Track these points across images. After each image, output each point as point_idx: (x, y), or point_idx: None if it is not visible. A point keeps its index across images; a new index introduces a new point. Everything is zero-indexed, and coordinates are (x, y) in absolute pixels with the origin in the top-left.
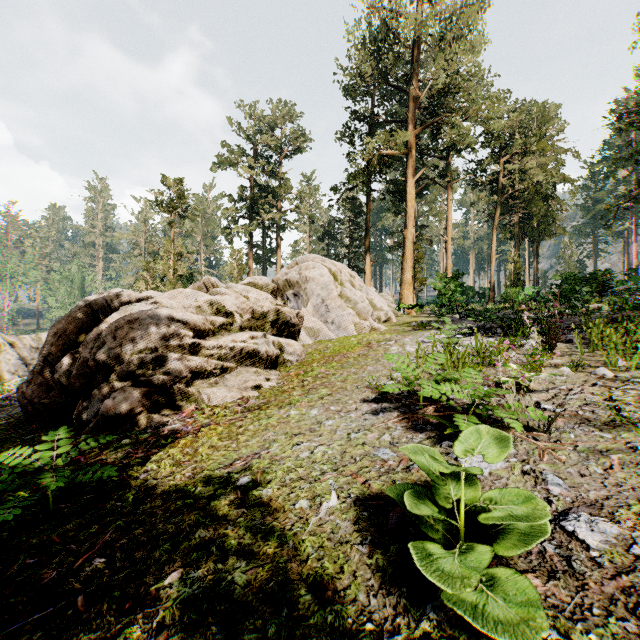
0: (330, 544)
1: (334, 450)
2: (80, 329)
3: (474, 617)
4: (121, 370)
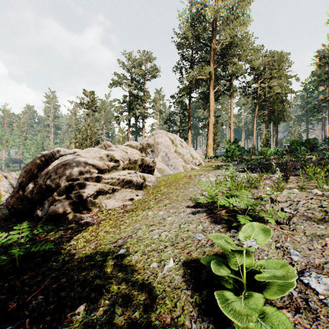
0: (169, 289)
1: (172, 234)
2: (38, 169)
3: None
4: (59, 190)
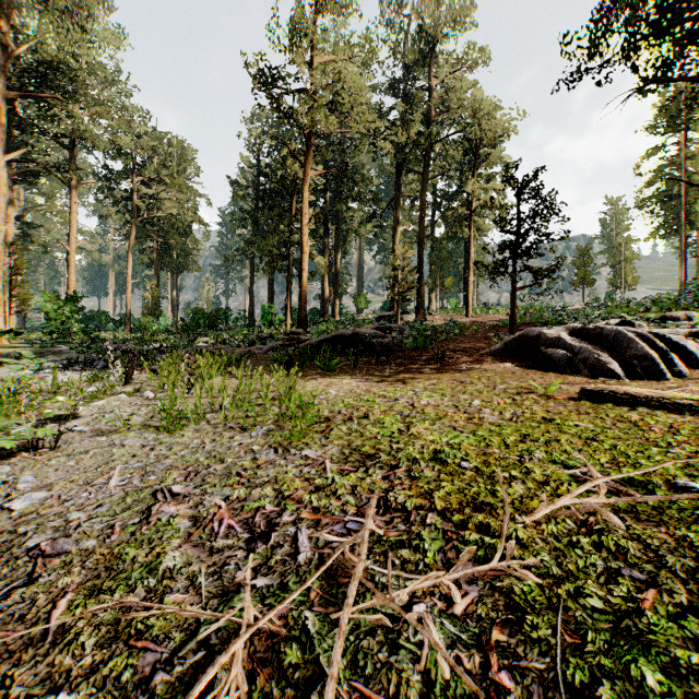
0: None
1: None
2: None
3: None
4: None
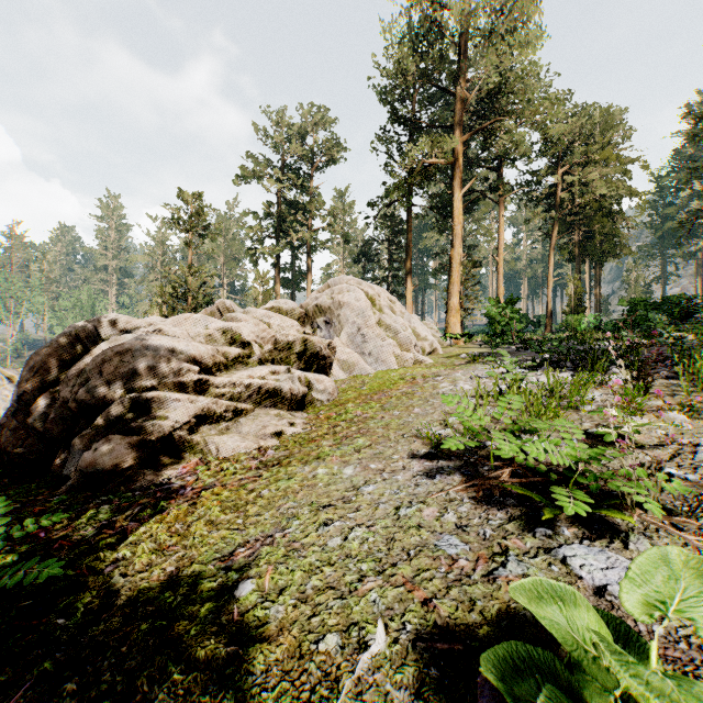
0: None
1: (377, 536)
2: (63, 362)
3: None
4: (108, 413)
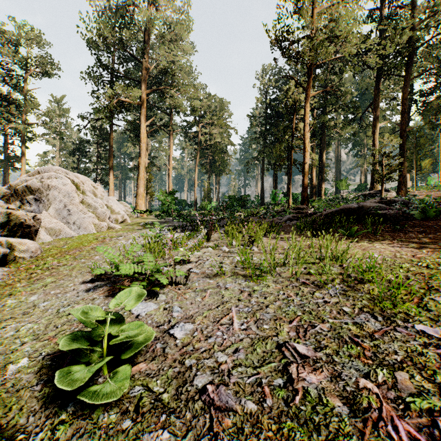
0: (8, 395)
1: (40, 324)
2: None
3: (91, 397)
4: None
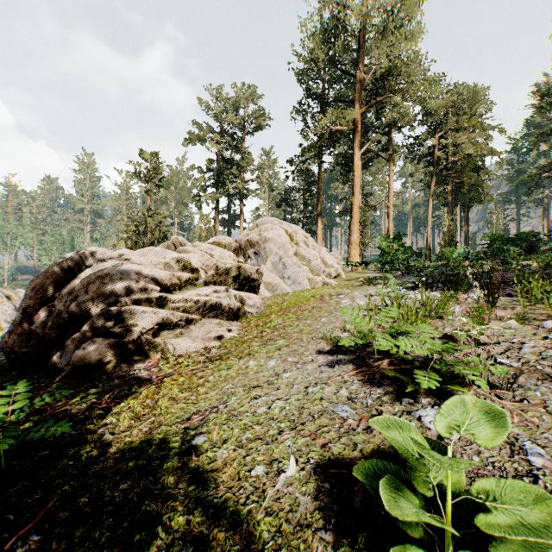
0: (289, 527)
1: (291, 405)
2: (57, 284)
3: None
4: (92, 322)
